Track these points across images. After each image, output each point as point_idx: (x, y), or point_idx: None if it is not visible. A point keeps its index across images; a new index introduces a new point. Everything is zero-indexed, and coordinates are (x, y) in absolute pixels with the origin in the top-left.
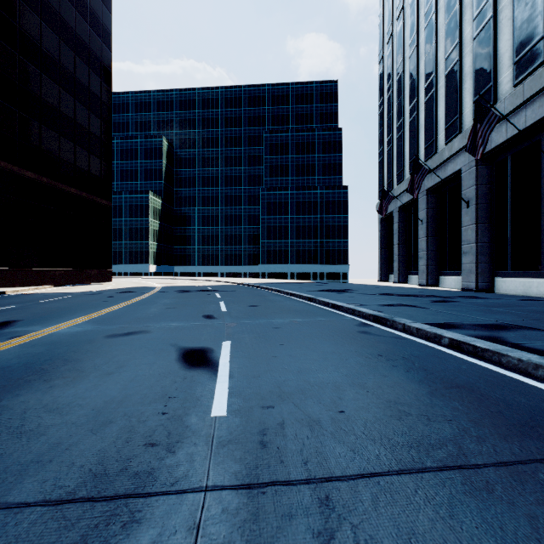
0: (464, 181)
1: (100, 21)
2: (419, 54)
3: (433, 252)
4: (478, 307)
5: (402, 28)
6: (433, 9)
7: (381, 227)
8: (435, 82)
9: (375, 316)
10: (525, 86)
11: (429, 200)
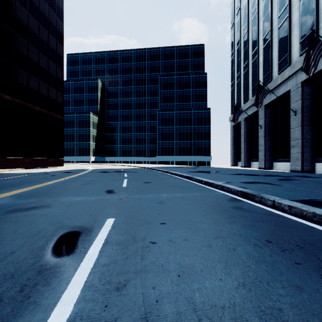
0: (292, 98)
1: (56, 3)
2: (259, 18)
3: (268, 147)
4: (320, 184)
5: (247, 2)
6: None
7: (232, 131)
8: (271, 33)
9: (243, 192)
10: None
11: (266, 112)
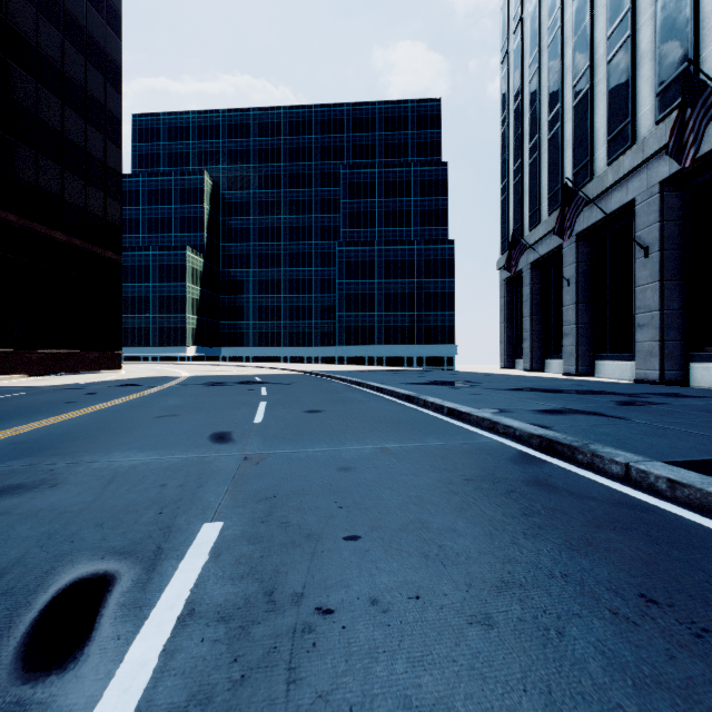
0: (640, 217)
1: None
2: (564, 39)
3: (585, 326)
4: None
5: (537, 6)
6: None
7: (504, 292)
8: (591, 74)
9: (544, 439)
10: None
11: (580, 249)
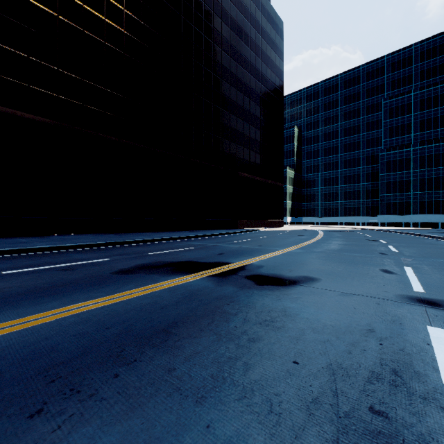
0: None
1: (279, 90)
2: None
3: None
4: None
5: None
6: None
7: None
8: None
9: None
10: None
11: None
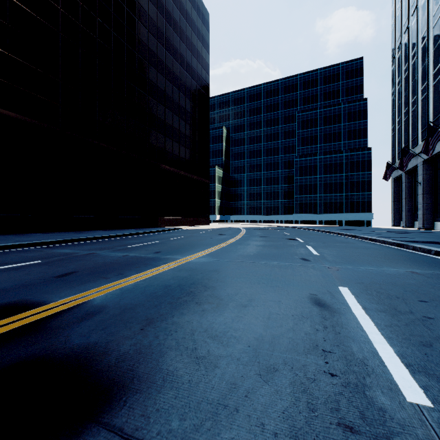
0: None
1: (205, 83)
2: (418, 64)
3: (428, 205)
4: (413, 235)
5: (407, 42)
6: (426, 37)
7: (393, 185)
8: (427, 87)
9: (352, 235)
10: None
11: (425, 168)
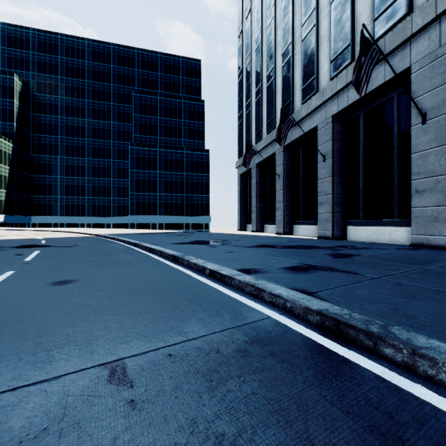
0: (321, 137)
1: None
2: (276, 25)
3: (288, 204)
4: (404, 265)
5: (260, 3)
6: None
7: (240, 182)
8: (292, 47)
9: (327, 318)
10: (387, 40)
11: (285, 156)
